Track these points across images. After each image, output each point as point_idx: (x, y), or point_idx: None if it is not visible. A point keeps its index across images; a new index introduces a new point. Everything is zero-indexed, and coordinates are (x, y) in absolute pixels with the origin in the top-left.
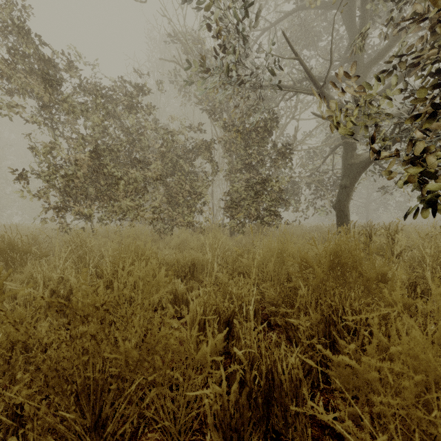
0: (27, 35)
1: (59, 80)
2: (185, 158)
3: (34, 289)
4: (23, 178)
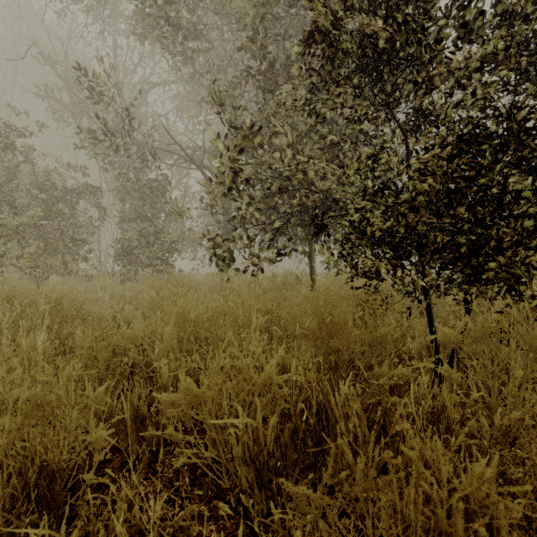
0: None
1: None
2: (64, 199)
3: None
4: None
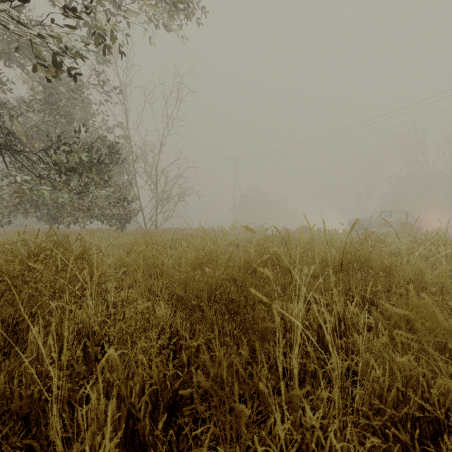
0: None
1: None
2: None
3: None
4: None
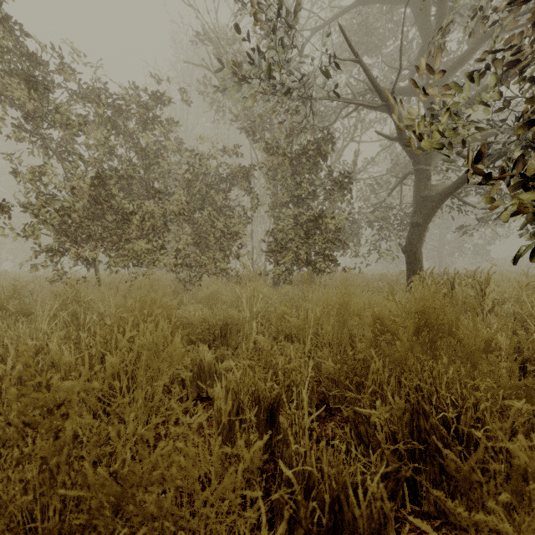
0: (7, 23)
1: (53, 86)
2: (217, 188)
3: (4, 361)
4: (4, 211)
